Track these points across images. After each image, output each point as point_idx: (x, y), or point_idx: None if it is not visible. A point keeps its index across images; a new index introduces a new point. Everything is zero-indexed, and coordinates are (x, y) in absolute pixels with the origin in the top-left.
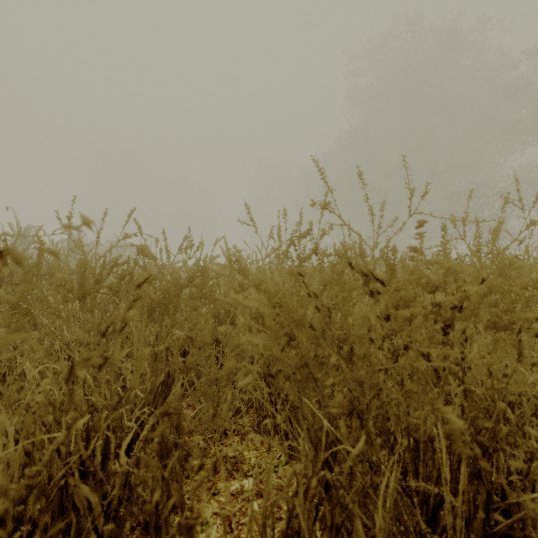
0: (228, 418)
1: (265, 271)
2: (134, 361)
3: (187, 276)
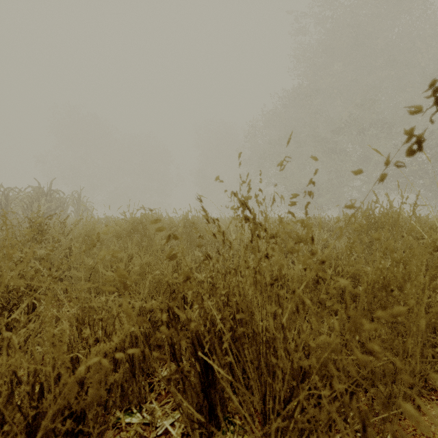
0: None
1: None
2: None
3: None
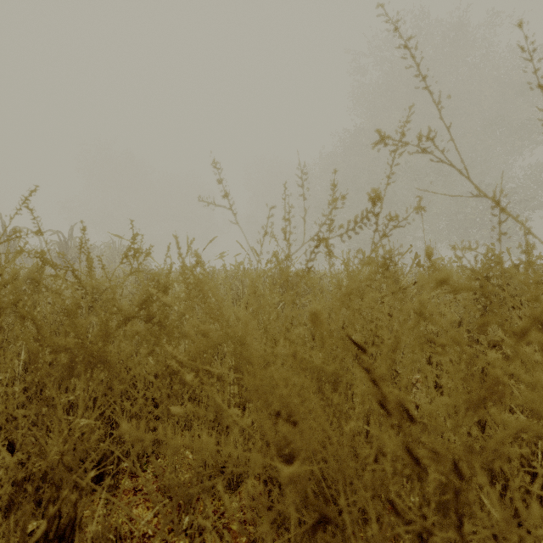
0: (198, 540)
1: (248, 330)
2: (73, 418)
3: (138, 298)
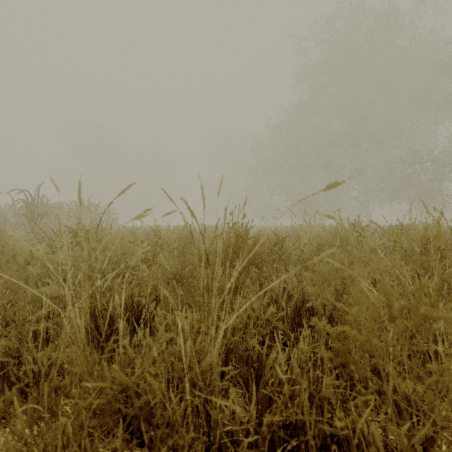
0: None
1: None
2: None
3: None
